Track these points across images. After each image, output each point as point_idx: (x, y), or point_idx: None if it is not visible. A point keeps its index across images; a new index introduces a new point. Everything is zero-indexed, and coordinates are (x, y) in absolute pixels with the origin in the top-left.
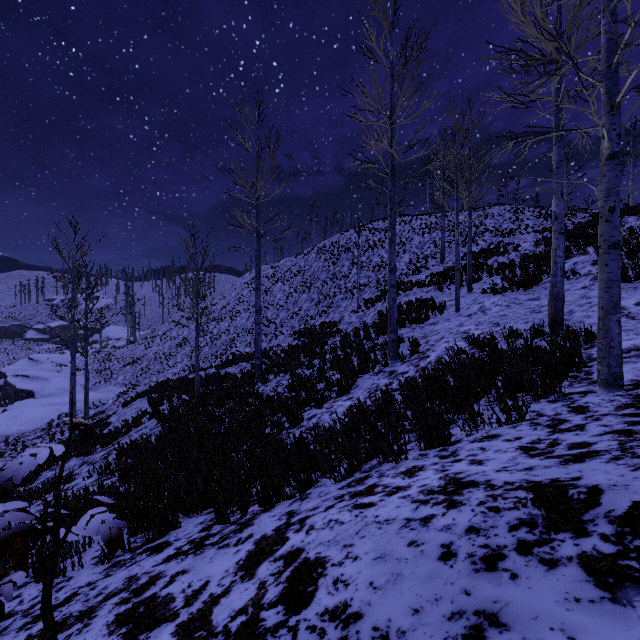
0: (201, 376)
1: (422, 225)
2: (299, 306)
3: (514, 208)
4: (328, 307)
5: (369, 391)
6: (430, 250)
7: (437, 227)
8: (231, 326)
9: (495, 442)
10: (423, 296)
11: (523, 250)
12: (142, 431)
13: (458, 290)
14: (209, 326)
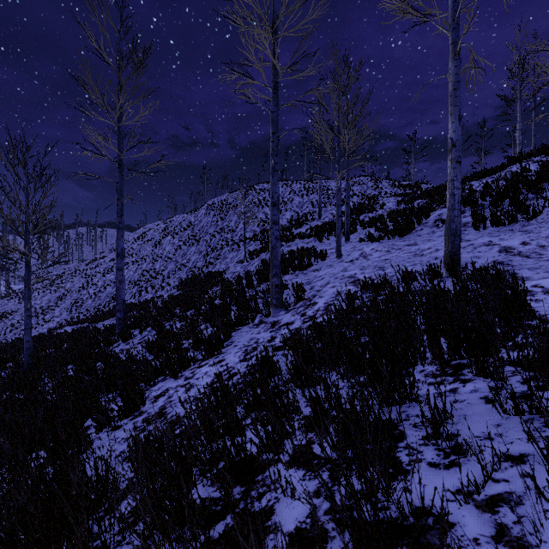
0: (66, 332)
1: (301, 188)
2: (187, 258)
3: (374, 179)
4: (215, 259)
5: (245, 350)
6: (308, 209)
7: (314, 191)
8: None
9: None
10: (304, 246)
11: (388, 208)
12: None
13: (340, 236)
14: (94, 278)
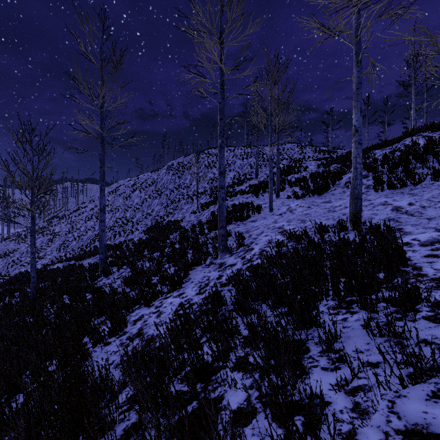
0: (58, 268)
1: (242, 153)
2: (152, 208)
3: (300, 145)
4: (174, 209)
5: (200, 285)
6: (248, 170)
7: (252, 155)
8: (96, 224)
9: None
10: (244, 201)
11: (310, 170)
12: None
13: (272, 195)
14: (77, 224)
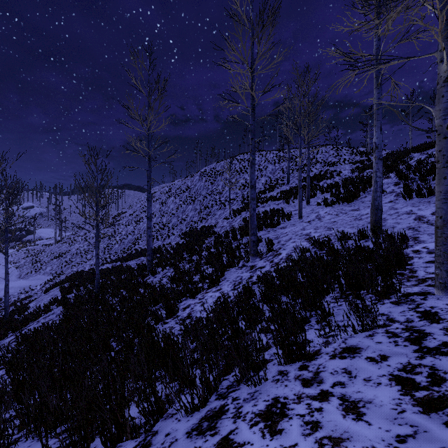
0: (108, 268)
1: (274, 157)
2: (186, 214)
3: (335, 147)
4: (207, 215)
5: (234, 283)
6: (279, 175)
7: (284, 159)
8: (136, 229)
9: (359, 361)
10: (275, 207)
11: (343, 175)
12: (49, 317)
13: (301, 203)
14: (119, 229)
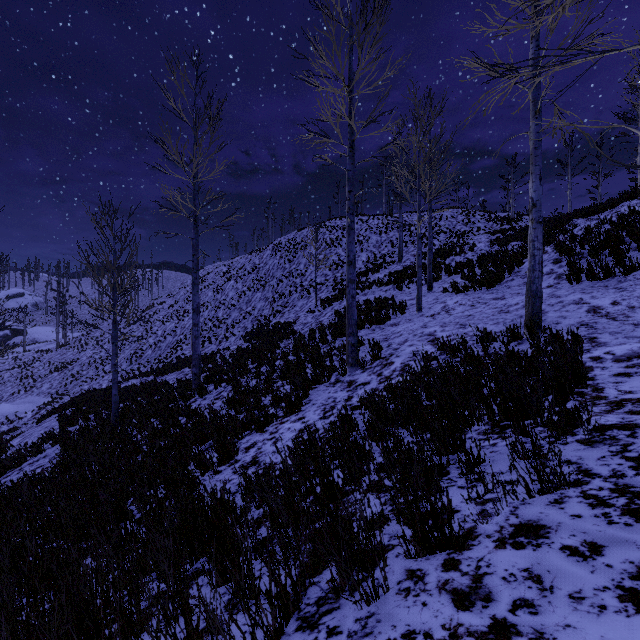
0: (134, 385)
1: (379, 224)
2: (253, 305)
3: (466, 211)
4: (283, 306)
5: (324, 408)
6: (387, 249)
7: (394, 227)
8: (178, 327)
9: (551, 555)
10: (382, 295)
11: (479, 250)
12: (38, 462)
13: (420, 288)
14: (153, 327)
